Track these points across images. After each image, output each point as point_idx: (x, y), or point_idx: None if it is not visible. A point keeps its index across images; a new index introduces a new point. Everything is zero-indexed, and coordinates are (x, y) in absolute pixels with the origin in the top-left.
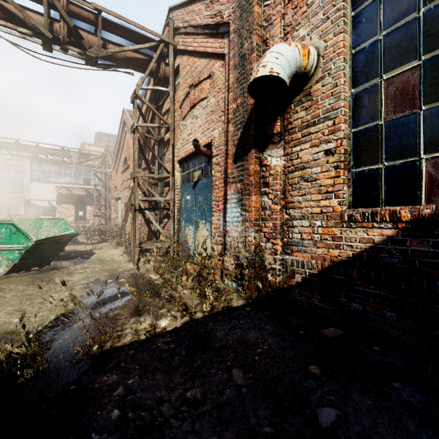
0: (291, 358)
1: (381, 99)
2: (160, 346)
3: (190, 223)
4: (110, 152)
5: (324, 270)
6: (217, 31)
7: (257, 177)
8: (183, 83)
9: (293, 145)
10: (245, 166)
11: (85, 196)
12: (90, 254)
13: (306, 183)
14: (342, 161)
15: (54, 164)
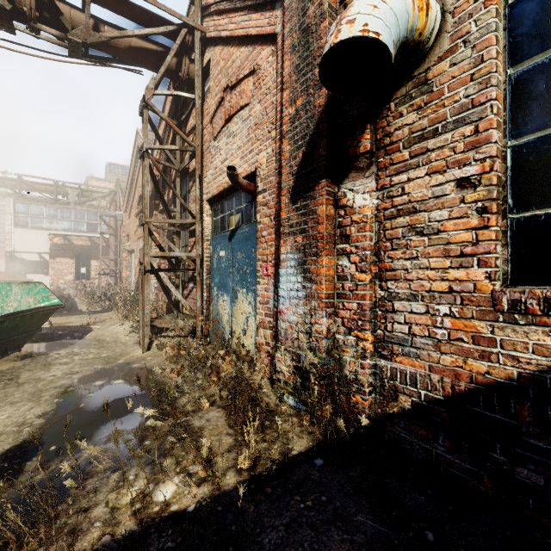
0: None
1: None
2: None
3: (225, 291)
4: (121, 189)
5: (458, 396)
6: None
7: (330, 225)
8: (215, 86)
9: (395, 171)
10: (311, 207)
11: (89, 247)
12: (84, 332)
13: (419, 237)
14: (494, 199)
15: (47, 204)
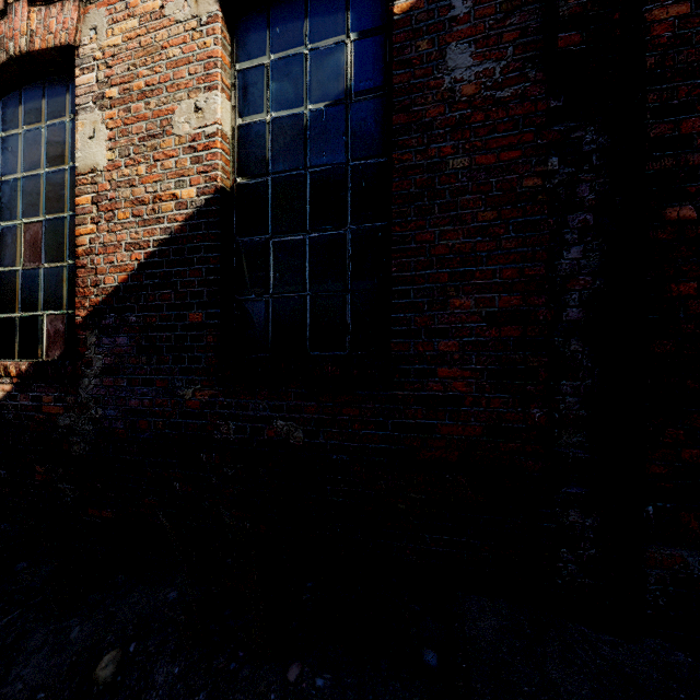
0: None
1: (19, 245)
2: None
3: None
4: None
5: None
6: None
7: None
8: None
9: None
10: None
11: None
12: None
13: None
14: None
15: None
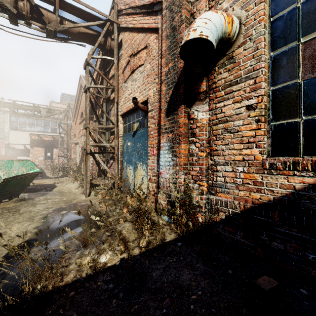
0: (225, 307)
1: (299, 60)
2: (99, 285)
3: (130, 164)
4: (70, 108)
5: (246, 211)
6: (152, 9)
7: (186, 128)
8: (125, 53)
9: (217, 101)
10: (176, 119)
11: (52, 141)
12: (52, 187)
13: (229, 134)
14: (263, 115)
15: (28, 117)
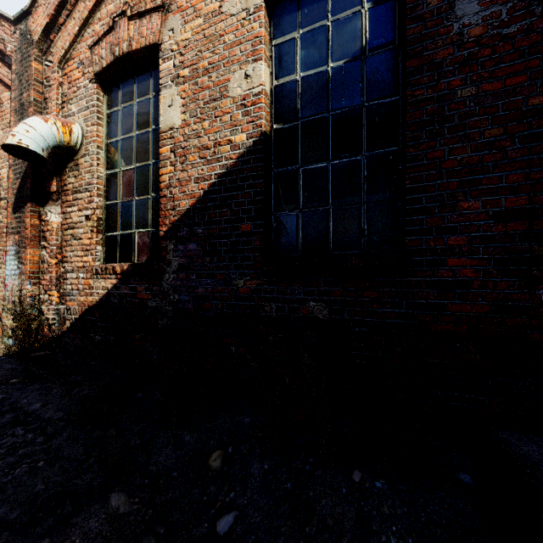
0: (4, 379)
1: (119, 185)
2: None
3: None
4: None
5: (83, 314)
6: (3, 58)
7: (36, 230)
8: None
9: (68, 205)
10: (23, 218)
11: None
12: None
13: (75, 241)
14: (95, 227)
15: None
